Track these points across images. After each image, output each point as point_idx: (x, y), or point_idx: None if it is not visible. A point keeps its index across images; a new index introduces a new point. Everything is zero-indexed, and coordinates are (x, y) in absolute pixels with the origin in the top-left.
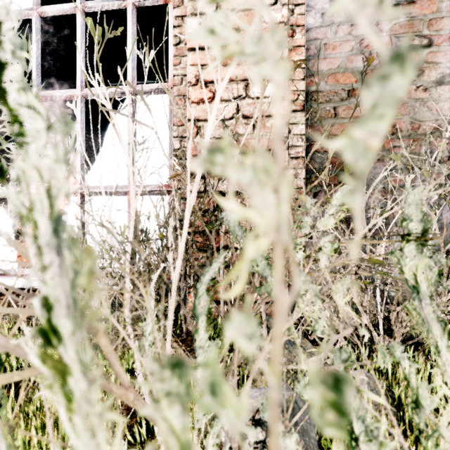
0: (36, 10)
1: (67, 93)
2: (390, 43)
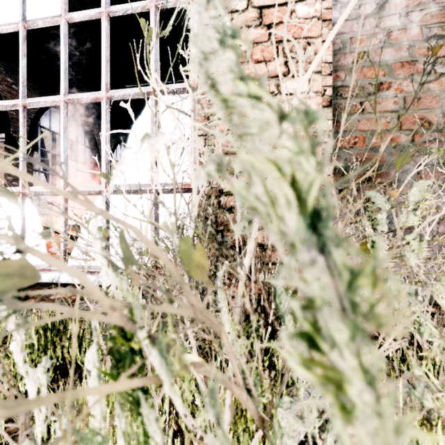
0: (64, 16)
1: (93, 95)
2: (421, 34)
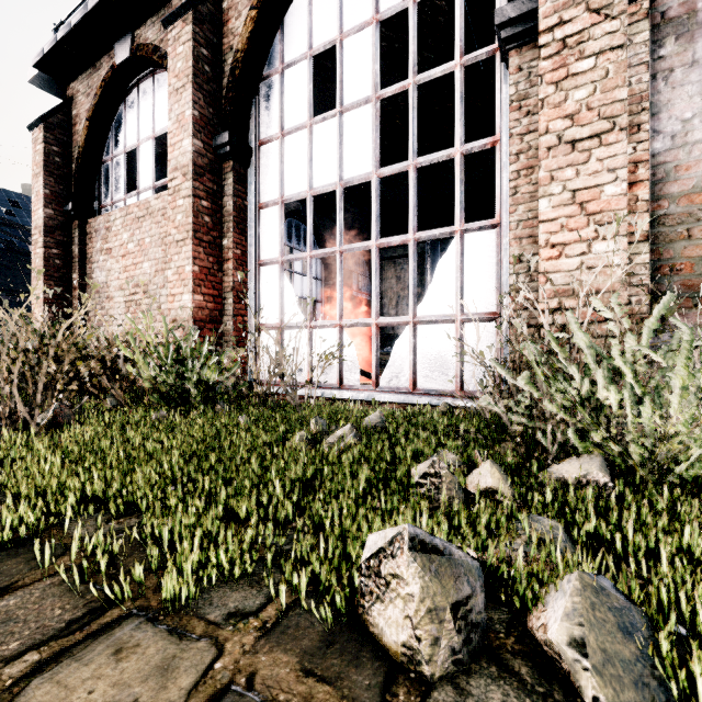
0: (375, 173)
1: (402, 238)
2: None
